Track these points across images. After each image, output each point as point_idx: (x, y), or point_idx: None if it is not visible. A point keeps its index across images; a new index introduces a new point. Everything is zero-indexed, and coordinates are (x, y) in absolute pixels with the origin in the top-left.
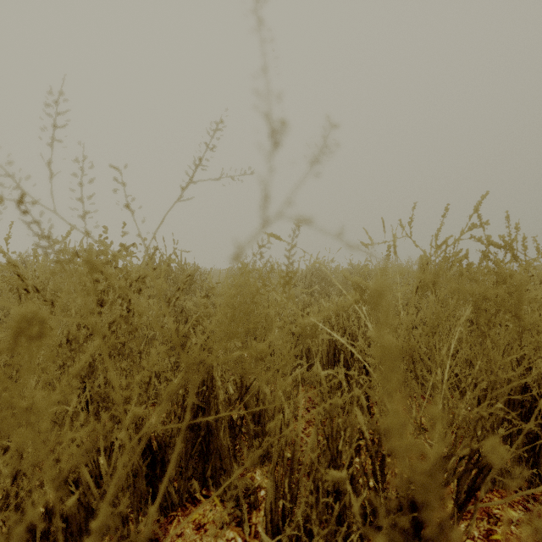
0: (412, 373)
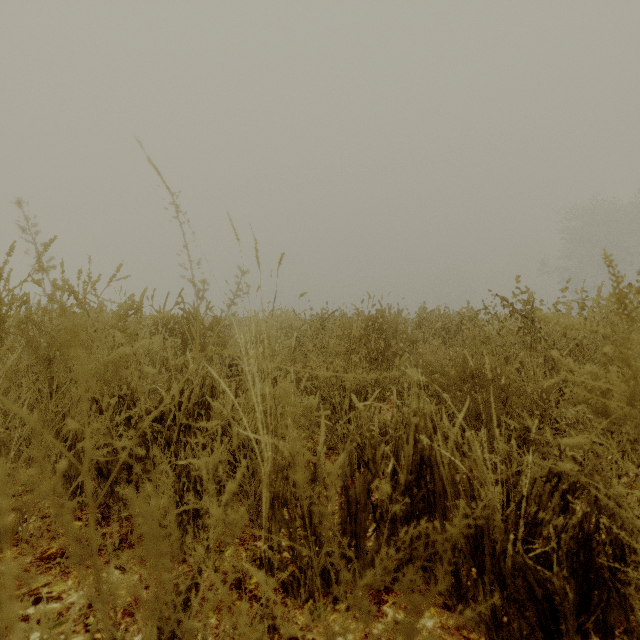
0: None
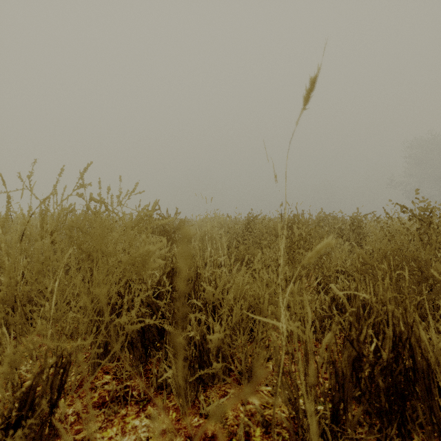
0: (23, 309)
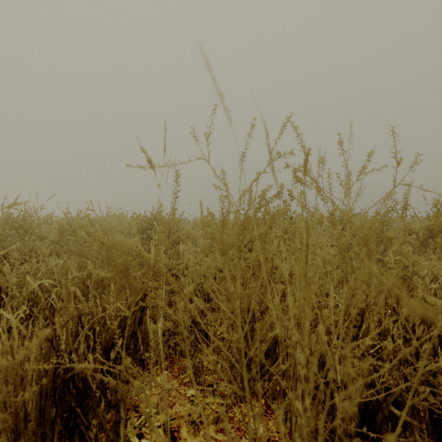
0: None
